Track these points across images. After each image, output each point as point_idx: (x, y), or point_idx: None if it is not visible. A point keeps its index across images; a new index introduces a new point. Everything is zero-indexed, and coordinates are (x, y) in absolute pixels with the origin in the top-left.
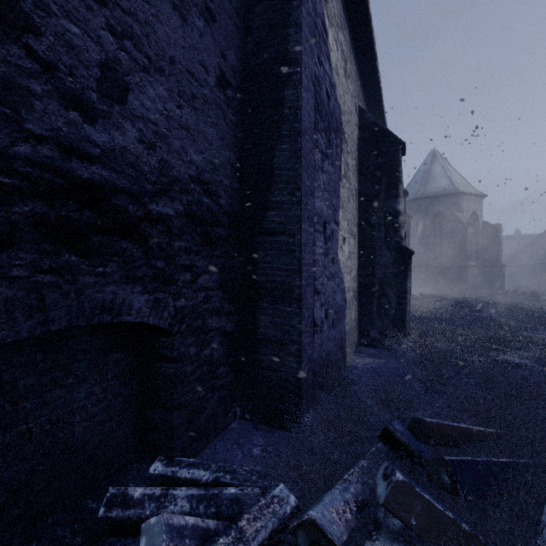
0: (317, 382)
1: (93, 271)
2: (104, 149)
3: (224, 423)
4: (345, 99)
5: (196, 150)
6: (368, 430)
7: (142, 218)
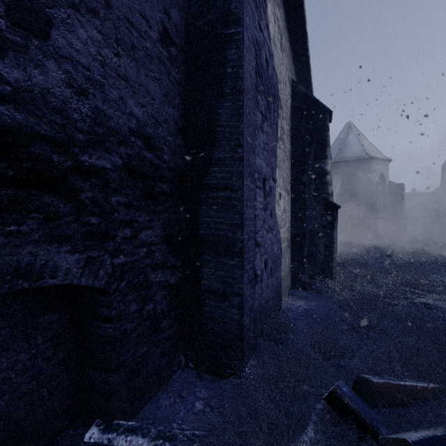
0: (258, 330)
1: (2, 230)
2: (17, 88)
3: (168, 374)
4: (281, 70)
5: (137, 103)
6: (309, 383)
7: (70, 170)
